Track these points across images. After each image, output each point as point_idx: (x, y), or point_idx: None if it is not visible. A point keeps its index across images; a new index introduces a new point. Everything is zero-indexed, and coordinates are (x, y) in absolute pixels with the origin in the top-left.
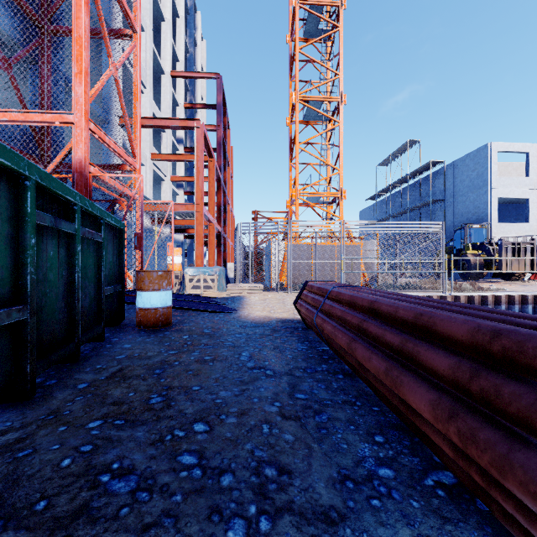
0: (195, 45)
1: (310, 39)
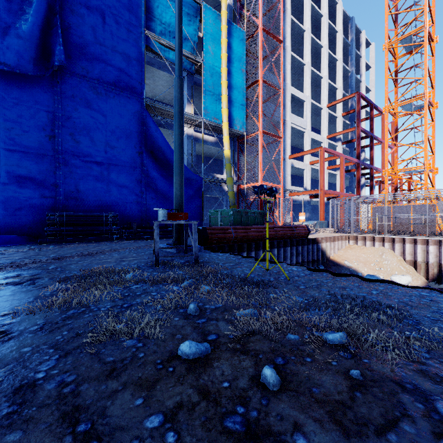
0: (360, 57)
1: (413, 50)
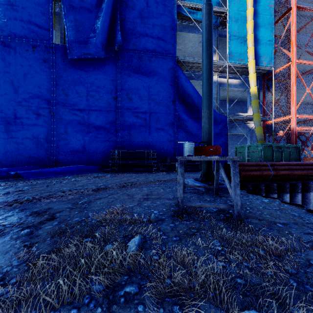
0: None
1: None
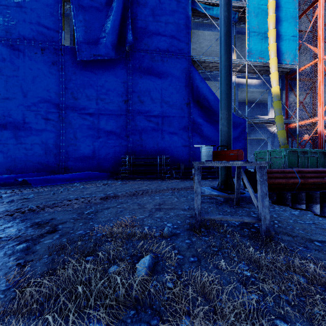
0: None
1: None
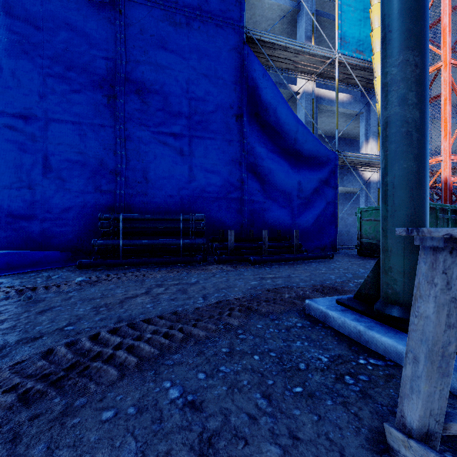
0: None
1: None
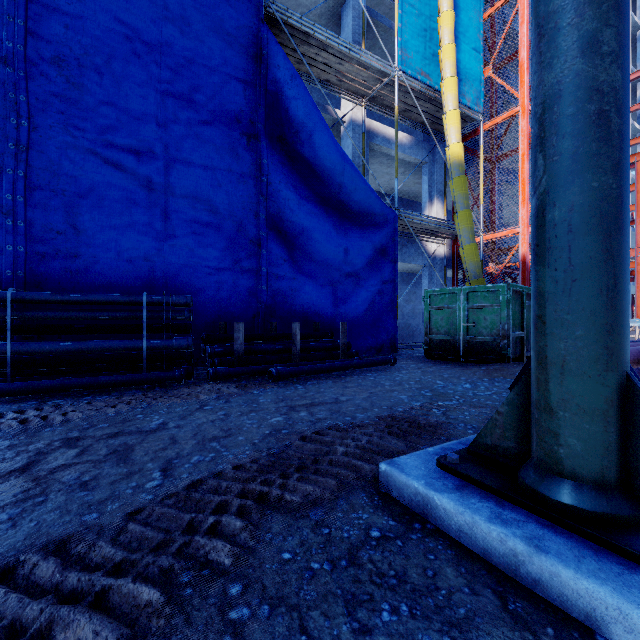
0: None
1: None
